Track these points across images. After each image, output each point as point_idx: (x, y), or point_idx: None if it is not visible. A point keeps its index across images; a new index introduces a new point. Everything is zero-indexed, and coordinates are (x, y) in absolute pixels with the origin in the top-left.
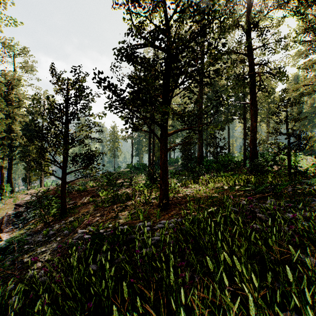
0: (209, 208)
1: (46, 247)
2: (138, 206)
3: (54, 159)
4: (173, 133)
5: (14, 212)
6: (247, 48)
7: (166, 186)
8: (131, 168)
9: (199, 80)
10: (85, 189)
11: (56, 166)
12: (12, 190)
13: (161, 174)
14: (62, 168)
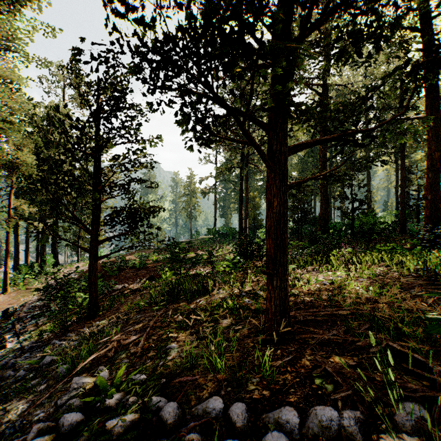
0: (440, 367)
1: (3, 413)
2: (216, 318)
3: (75, 218)
4: (300, 147)
5: (41, 297)
6: (419, 18)
7: (283, 281)
8: (213, 234)
9: (322, 93)
10: (144, 266)
11: (83, 229)
12: (57, 263)
13: (271, 249)
14: (91, 232)
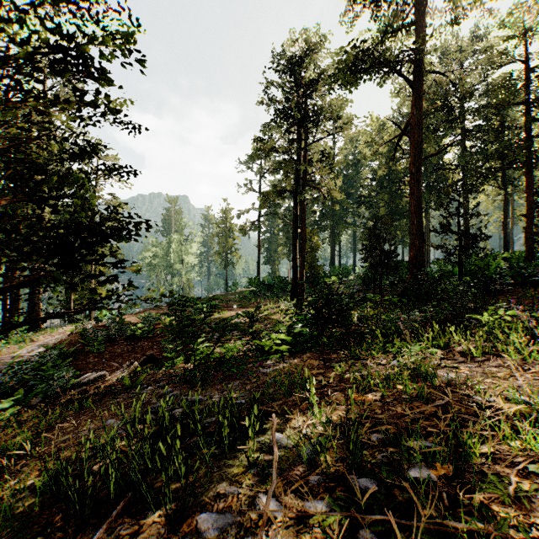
0: None
1: None
2: None
3: None
4: None
5: None
6: None
7: None
8: (256, 285)
9: (414, 80)
10: (150, 334)
11: None
12: (37, 326)
13: None
14: None
